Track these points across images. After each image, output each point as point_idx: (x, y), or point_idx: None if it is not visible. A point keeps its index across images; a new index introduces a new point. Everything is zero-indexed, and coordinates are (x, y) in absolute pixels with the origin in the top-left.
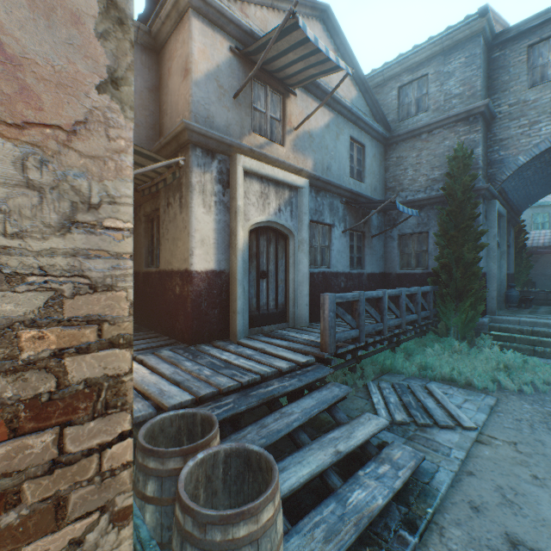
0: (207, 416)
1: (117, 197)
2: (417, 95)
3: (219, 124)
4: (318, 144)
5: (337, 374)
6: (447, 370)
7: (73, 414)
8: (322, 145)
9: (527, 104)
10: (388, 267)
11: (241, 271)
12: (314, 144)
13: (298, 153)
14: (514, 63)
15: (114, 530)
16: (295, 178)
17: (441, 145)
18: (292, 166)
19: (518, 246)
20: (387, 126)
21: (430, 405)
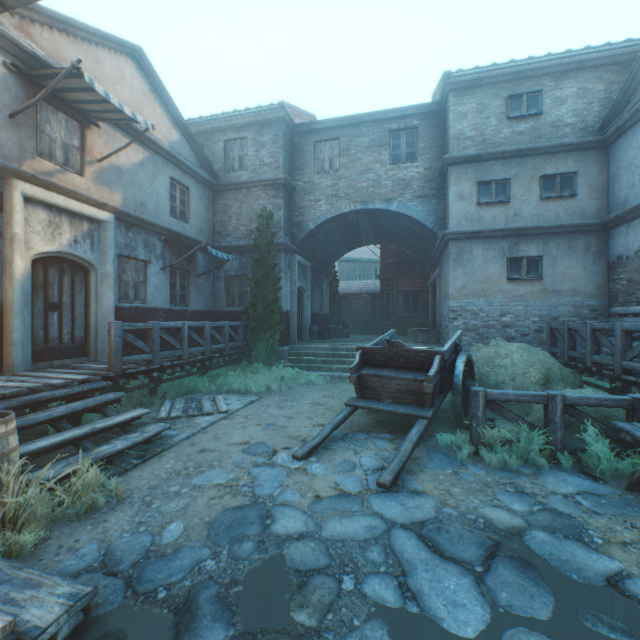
0: None
1: None
2: (241, 154)
3: None
4: (130, 180)
5: (133, 395)
6: (238, 384)
7: None
8: (135, 181)
9: (314, 185)
10: (217, 305)
11: (20, 301)
12: (125, 179)
13: (103, 186)
14: (307, 151)
15: None
16: (97, 212)
17: (257, 202)
18: (93, 199)
19: (333, 292)
20: (215, 174)
21: (206, 405)
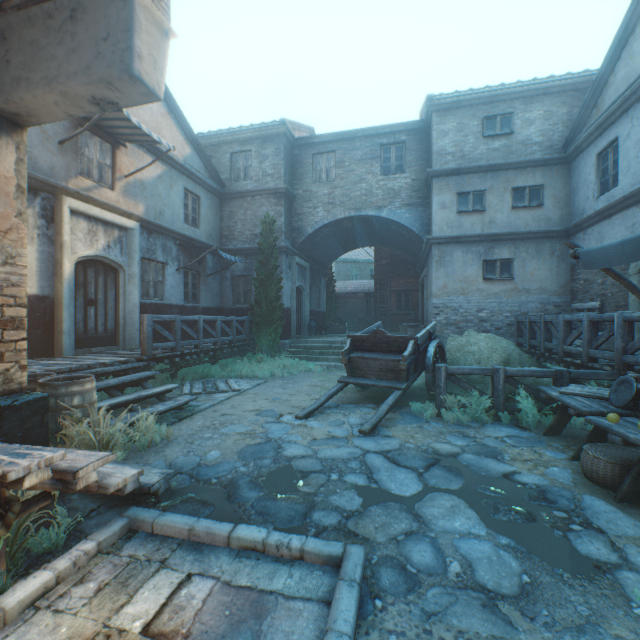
0: (47, 374)
1: (22, 254)
2: (245, 165)
3: (43, 165)
4: (151, 192)
5: (159, 377)
6: (245, 371)
7: (7, 327)
8: (155, 193)
9: (312, 193)
10: (224, 303)
11: (68, 297)
12: (147, 191)
13: (129, 198)
14: (306, 162)
15: (21, 371)
16: (126, 221)
17: (260, 209)
18: (122, 210)
19: (330, 291)
20: (223, 183)
21: (220, 385)
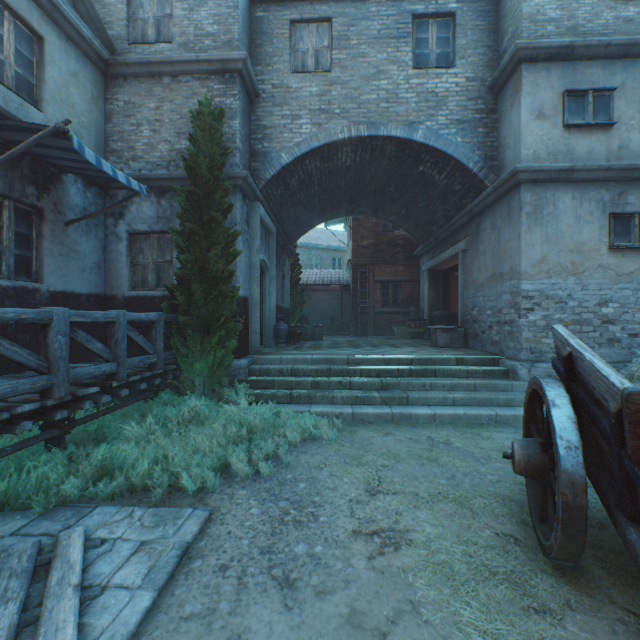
0: None
1: None
2: (159, 14)
3: None
4: None
5: None
6: (144, 469)
7: None
8: None
9: (290, 91)
10: (112, 285)
11: None
12: None
13: None
14: (278, 34)
15: None
16: None
17: (191, 101)
18: None
19: (295, 280)
20: (109, 42)
21: None
